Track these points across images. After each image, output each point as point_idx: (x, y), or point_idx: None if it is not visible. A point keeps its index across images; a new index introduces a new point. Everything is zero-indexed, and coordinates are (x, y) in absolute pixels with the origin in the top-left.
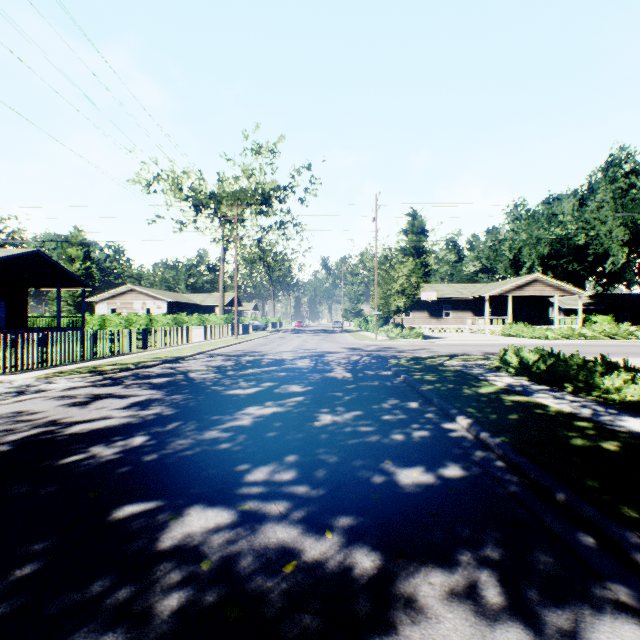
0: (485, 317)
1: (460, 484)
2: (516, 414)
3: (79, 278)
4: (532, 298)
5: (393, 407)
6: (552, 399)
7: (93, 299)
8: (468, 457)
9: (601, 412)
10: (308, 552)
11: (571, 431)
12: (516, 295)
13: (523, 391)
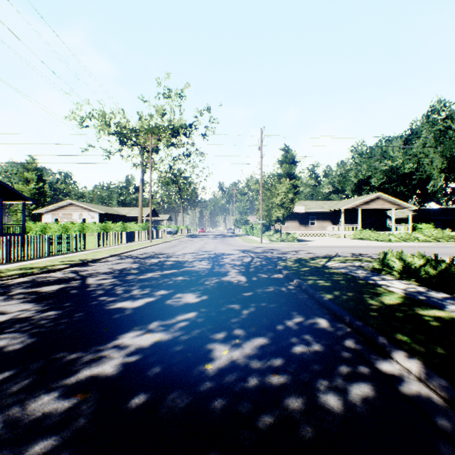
0: (341, 225)
1: None
2: None
3: (19, 193)
4: (374, 211)
5: (301, 328)
6: None
7: (40, 211)
8: None
9: None
10: None
11: None
12: (364, 209)
13: (430, 301)
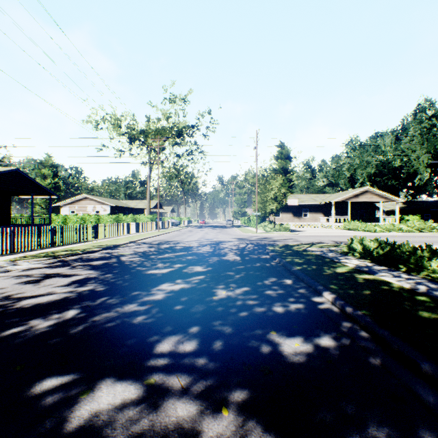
0: (332, 217)
1: (336, 355)
2: (369, 290)
3: (47, 189)
4: (364, 203)
5: (273, 284)
6: (392, 277)
7: (59, 204)
8: (338, 328)
9: (433, 288)
10: (206, 434)
11: (416, 305)
12: (353, 201)
13: (369, 271)
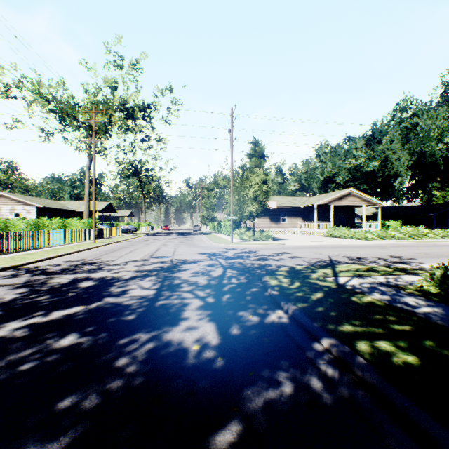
0: (314, 222)
1: None
2: None
3: None
4: (344, 208)
5: None
6: None
7: None
8: None
9: None
10: None
11: None
12: (335, 205)
13: None
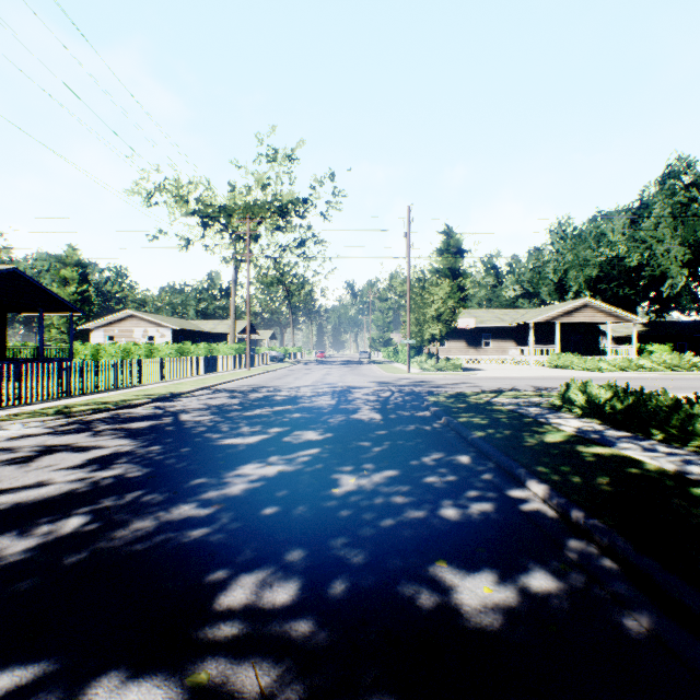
0: (530, 346)
1: (562, 612)
2: (606, 476)
3: (66, 301)
4: (581, 325)
5: (437, 463)
6: (643, 451)
7: (87, 326)
8: (559, 552)
9: None
10: None
11: (695, 505)
12: (564, 322)
13: (601, 439)
